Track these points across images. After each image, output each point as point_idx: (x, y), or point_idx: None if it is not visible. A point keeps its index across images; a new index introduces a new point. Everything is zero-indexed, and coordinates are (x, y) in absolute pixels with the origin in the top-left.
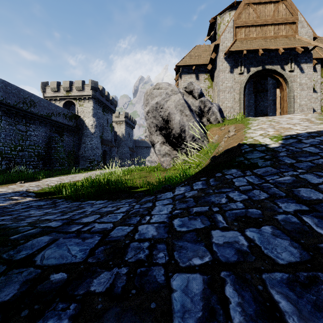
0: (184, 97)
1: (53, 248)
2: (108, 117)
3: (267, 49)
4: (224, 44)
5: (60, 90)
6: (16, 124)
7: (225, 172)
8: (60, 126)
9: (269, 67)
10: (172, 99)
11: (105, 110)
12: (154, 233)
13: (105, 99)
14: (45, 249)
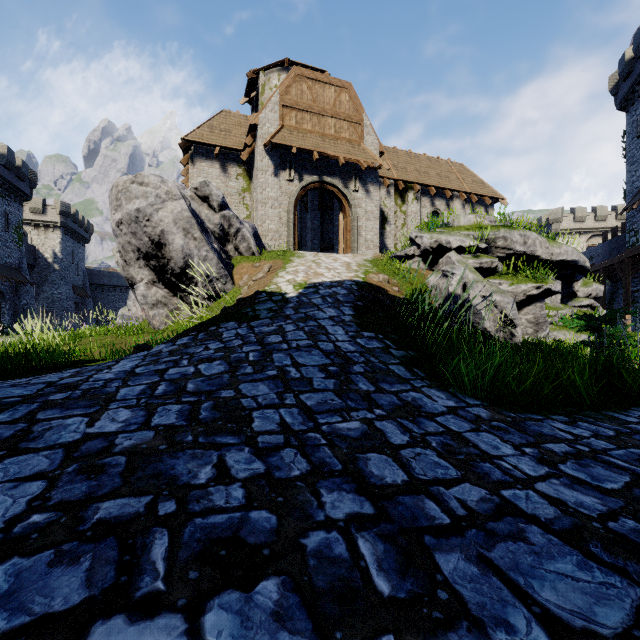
0: (195, 204)
1: None
2: (8, 210)
3: (325, 153)
4: (265, 127)
5: None
6: None
7: (221, 325)
8: None
9: (329, 180)
10: (168, 208)
11: (0, 190)
12: (112, 376)
13: None
14: None
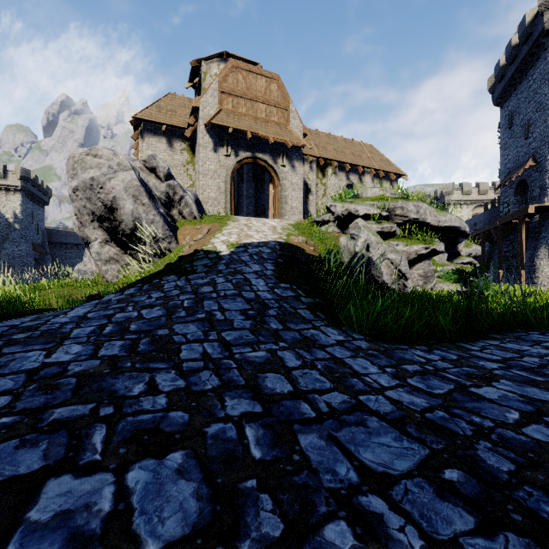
0: (143, 174)
1: None
2: None
3: (257, 134)
4: (206, 110)
5: None
6: None
7: (164, 278)
8: None
9: (260, 156)
10: (119, 177)
11: None
12: (67, 320)
13: None
14: None
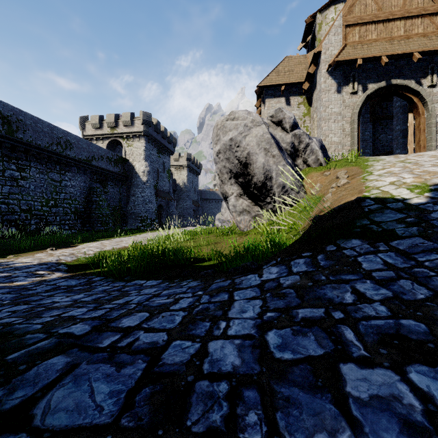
0: (270, 129)
1: (67, 384)
2: (164, 161)
3: (394, 55)
4: (328, 51)
5: (103, 126)
6: (48, 172)
7: (341, 244)
8: (103, 173)
9: (397, 82)
10: (253, 133)
11: (161, 151)
12: (236, 361)
13: (160, 137)
14: (54, 386)
